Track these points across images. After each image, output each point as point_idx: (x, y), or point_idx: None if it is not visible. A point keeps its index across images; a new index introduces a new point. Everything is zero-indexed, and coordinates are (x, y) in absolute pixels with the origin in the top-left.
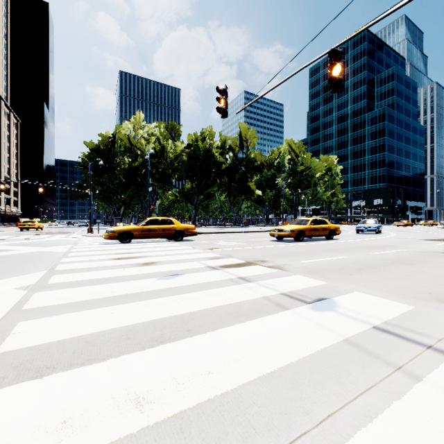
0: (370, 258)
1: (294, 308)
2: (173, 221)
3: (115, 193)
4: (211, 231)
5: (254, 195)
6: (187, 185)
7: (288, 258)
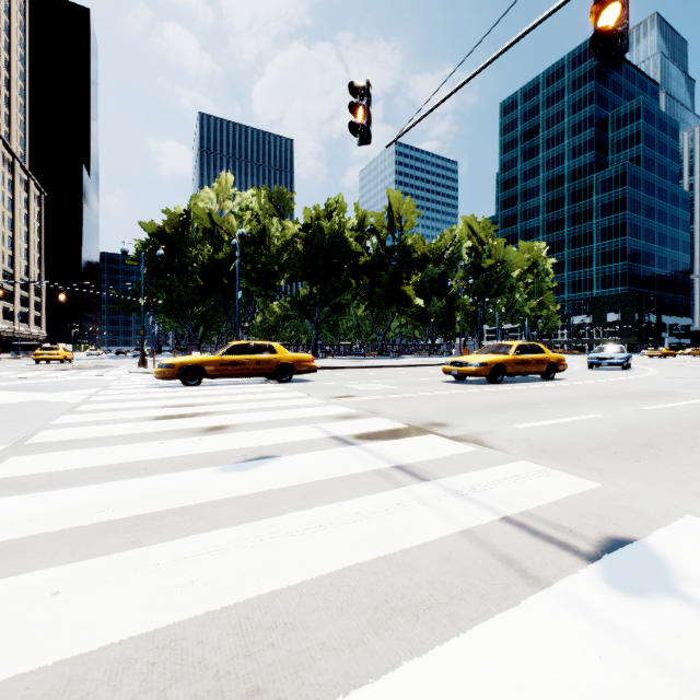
0: (650, 418)
1: (559, 580)
2: (274, 348)
3: (189, 303)
4: (342, 364)
5: (412, 306)
6: (303, 290)
7: (487, 418)
